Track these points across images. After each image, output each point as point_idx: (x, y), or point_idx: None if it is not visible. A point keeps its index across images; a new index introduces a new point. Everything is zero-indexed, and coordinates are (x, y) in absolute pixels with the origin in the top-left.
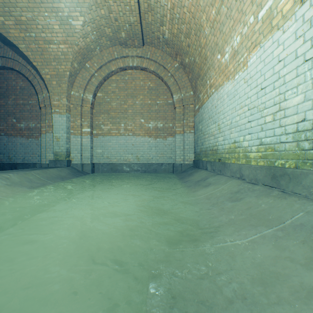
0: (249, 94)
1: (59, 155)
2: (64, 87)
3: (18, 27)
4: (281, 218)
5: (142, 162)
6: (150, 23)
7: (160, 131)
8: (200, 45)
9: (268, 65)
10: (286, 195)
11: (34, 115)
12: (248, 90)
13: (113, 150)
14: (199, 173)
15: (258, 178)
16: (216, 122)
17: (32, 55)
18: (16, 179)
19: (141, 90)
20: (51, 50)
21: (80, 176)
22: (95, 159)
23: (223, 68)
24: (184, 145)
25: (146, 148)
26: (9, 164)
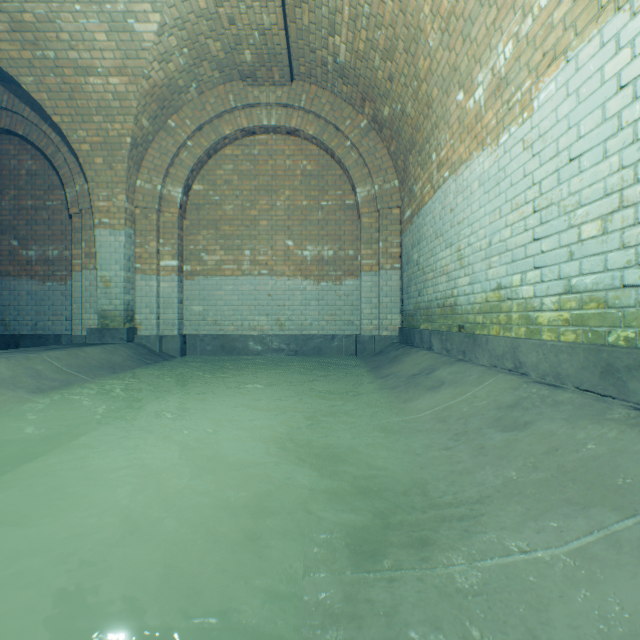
0: (537, 174)
1: (111, 317)
2: (120, 171)
3: (17, 36)
4: None
5: (290, 332)
6: (306, 30)
7: (328, 265)
8: (417, 75)
9: (588, 100)
10: None
11: (57, 232)
12: (534, 166)
13: (227, 308)
14: (414, 357)
15: (564, 373)
16: (453, 244)
17: (50, 101)
18: (3, 371)
19: (287, 178)
20: (91, 88)
21: (155, 363)
22: (189, 326)
23: (470, 122)
24: (380, 296)
25: (298, 302)
26: (4, 336)
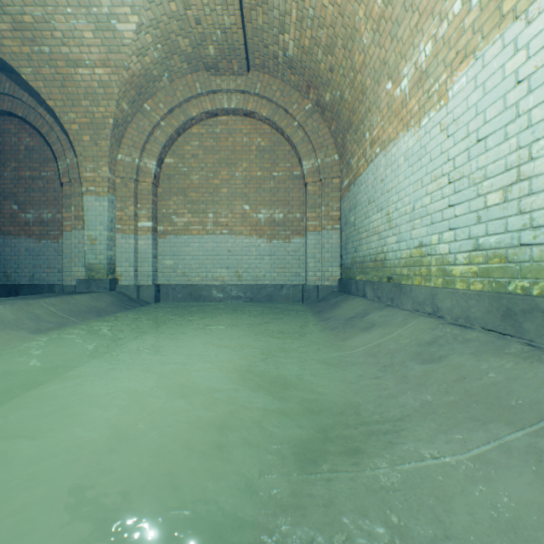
0: (451, 152)
1: (96, 270)
2: (104, 147)
3: (18, 34)
4: (541, 407)
5: (246, 282)
6: (260, 29)
7: (279, 226)
8: (353, 67)
9: (492, 92)
10: (542, 353)
11: (51, 198)
12: (449, 145)
13: (193, 262)
14: (351, 303)
15: (472, 316)
16: (383, 209)
17: (45, 88)
18: (8, 315)
19: (245, 153)
20: (80, 77)
21: (134, 308)
22: (161, 277)
23: (397, 107)
24: (323, 252)
25: (253, 257)
26: (6, 285)
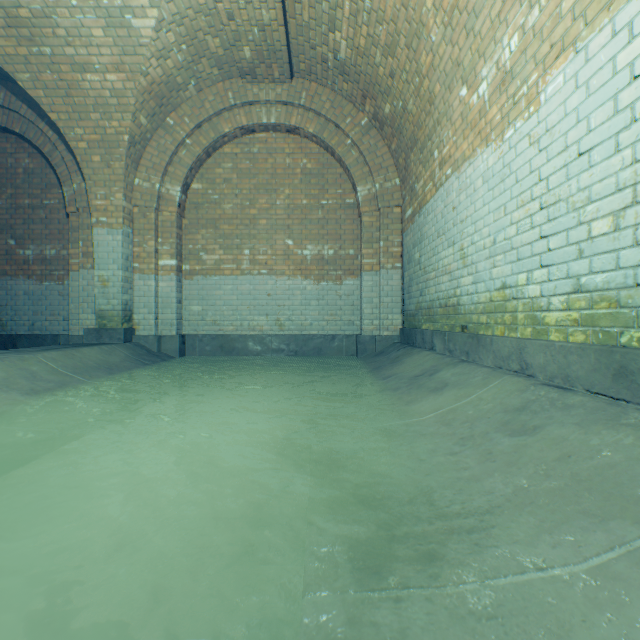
0: (544, 170)
1: (108, 317)
2: (118, 169)
3: (13, 32)
4: None
5: (289, 332)
6: (306, 26)
7: (329, 265)
8: (419, 71)
9: (599, 92)
10: None
11: (55, 231)
12: (541, 162)
13: (226, 307)
14: (416, 358)
15: (573, 375)
16: (455, 243)
17: (47, 98)
18: None
19: (287, 177)
20: (88, 85)
21: (153, 363)
22: (187, 327)
23: (473, 118)
24: (381, 296)
25: (298, 302)
26: (0, 336)
